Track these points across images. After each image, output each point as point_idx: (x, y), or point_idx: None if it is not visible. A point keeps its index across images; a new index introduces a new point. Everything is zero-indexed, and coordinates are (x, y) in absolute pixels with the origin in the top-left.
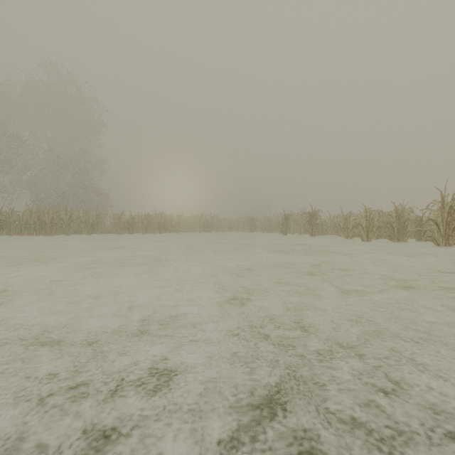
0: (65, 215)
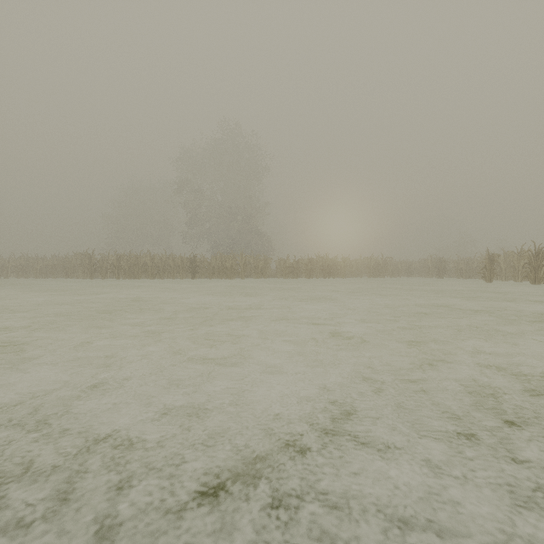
0: (241, 261)
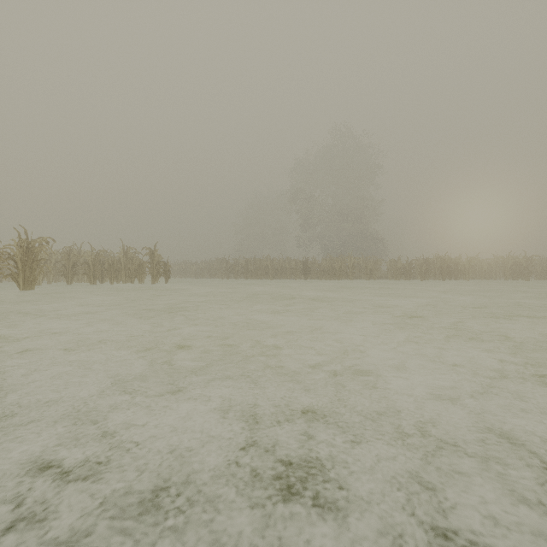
0: (349, 263)
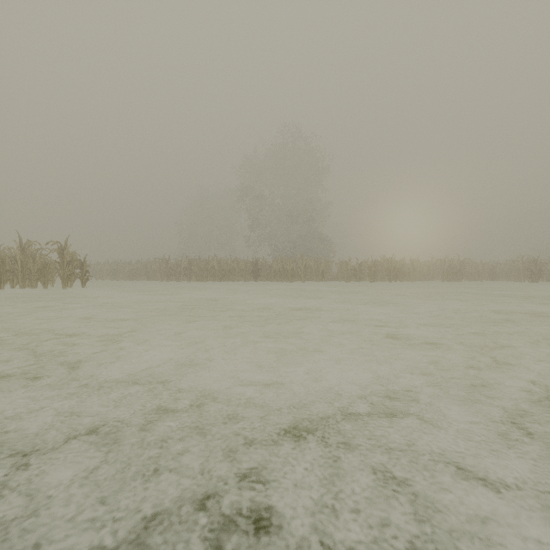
0: (301, 264)
